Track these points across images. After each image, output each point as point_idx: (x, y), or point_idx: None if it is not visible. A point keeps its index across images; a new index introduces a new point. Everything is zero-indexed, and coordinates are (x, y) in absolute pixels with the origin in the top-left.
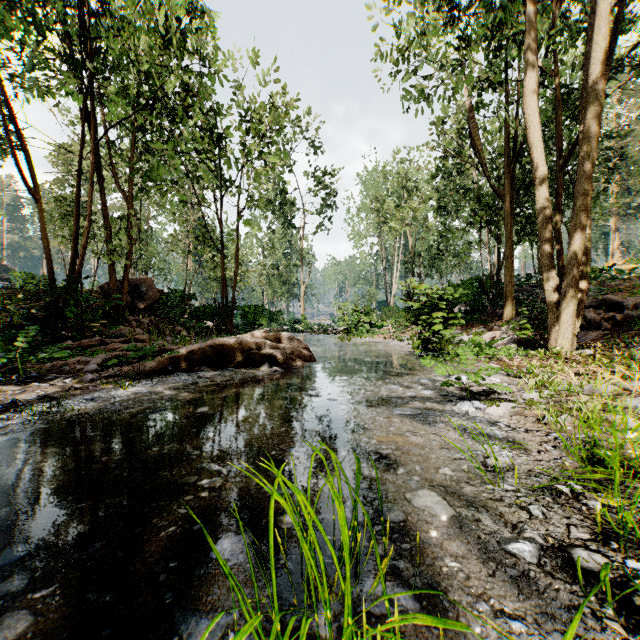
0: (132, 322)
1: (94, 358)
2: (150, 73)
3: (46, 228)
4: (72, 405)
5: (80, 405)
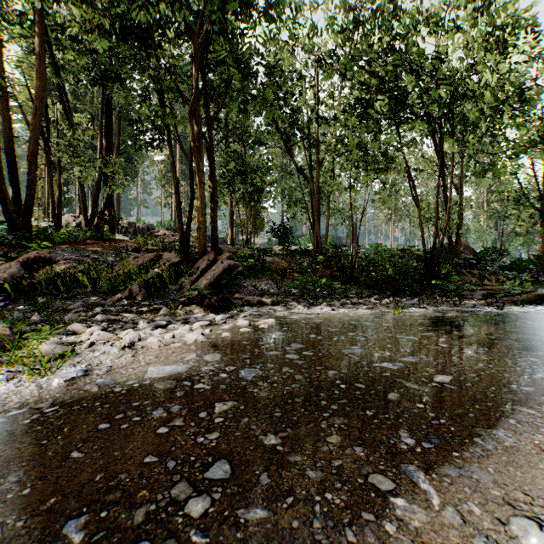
0: (465, 273)
1: (476, 293)
2: (493, 107)
3: (421, 221)
4: (504, 309)
5: (509, 309)
